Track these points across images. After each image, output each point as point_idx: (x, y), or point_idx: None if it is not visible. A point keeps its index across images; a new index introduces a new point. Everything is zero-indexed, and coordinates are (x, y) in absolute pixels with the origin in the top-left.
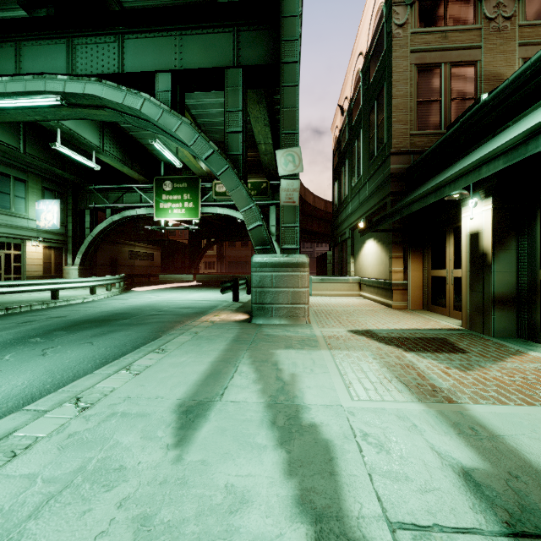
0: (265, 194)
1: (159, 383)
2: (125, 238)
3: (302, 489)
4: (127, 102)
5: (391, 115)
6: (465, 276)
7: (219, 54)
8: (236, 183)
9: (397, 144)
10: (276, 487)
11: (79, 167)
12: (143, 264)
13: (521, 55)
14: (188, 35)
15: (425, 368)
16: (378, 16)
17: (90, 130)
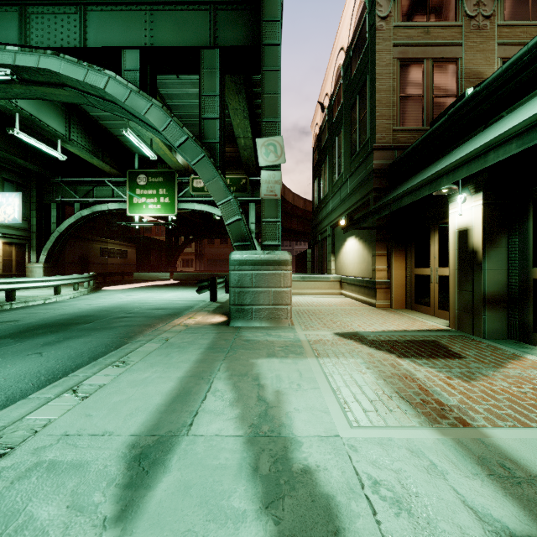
0: (244, 191)
1: (111, 410)
2: (97, 235)
3: None
4: (89, 80)
5: (374, 109)
6: (453, 275)
7: (194, 33)
8: (212, 173)
9: (380, 139)
10: None
11: (44, 158)
12: (116, 261)
13: (499, 54)
14: (159, 10)
15: (425, 378)
16: (360, 9)
17: (55, 117)
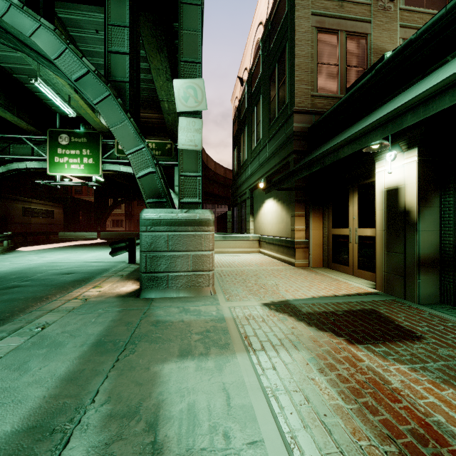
0: (169, 155)
1: None
2: (21, 195)
3: None
4: None
5: (294, 74)
6: (380, 236)
7: None
8: (120, 116)
9: (300, 103)
10: None
11: None
12: (41, 221)
13: (401, 35)
14: None
15: (407, 390)
16: None
17: None
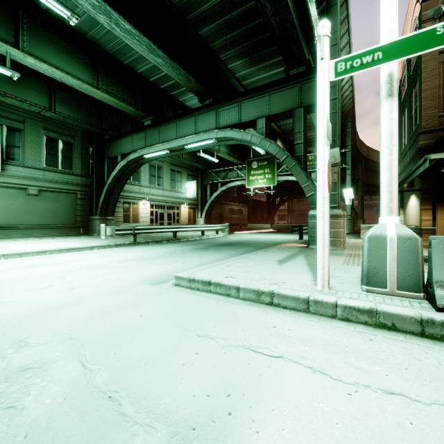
0: None
1: (269, 257)
2: (225, 200)
3: (312, 271)
4: (244, 137)
5: (421, 104)
6: None
7: (290, 100)
8: (299, 171)
9: (426, 125)
10: (305, 270)
11: (205, 160)
12: (236, 217)
13: None
14: (273, 94)
15: None
16: (414, 25)
17: None
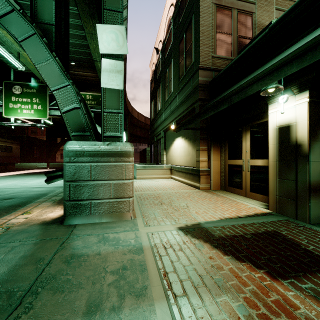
0: None
1: None
2: None
3: None
4: None
5: (199, 39)
6: (272, 165)
7: None
8: (45, 54)
9: (203, 61)
10: None
11: None
12: (1, 154)
13: (276, 16)
14: None
15: None
16: None
17: None
